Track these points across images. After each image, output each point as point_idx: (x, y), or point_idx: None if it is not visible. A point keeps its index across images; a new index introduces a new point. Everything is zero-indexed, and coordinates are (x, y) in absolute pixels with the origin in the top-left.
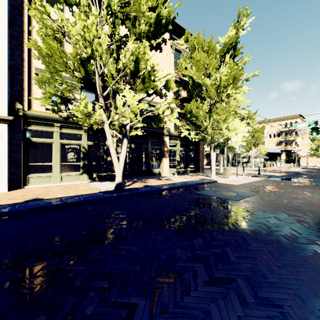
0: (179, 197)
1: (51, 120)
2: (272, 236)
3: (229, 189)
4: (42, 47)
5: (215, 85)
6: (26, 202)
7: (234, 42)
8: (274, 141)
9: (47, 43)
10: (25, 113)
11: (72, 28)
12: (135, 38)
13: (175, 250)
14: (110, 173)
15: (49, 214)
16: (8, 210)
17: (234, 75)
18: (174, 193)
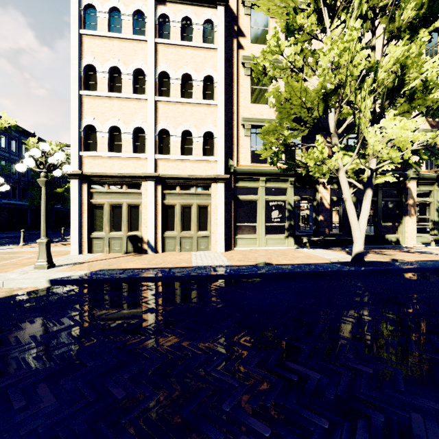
0: None
1: (257, 174)
2: None
3: None
4: (282, 92)
5: None
6: (259, 265)
7: None
8: None
9: (290, 86)
10: (235, 169)
11: (322, 58)
12: (391, 37)
13: None
14: (326, 238)
15: (299, 282)
16: (258, 272)
17: None
18: None
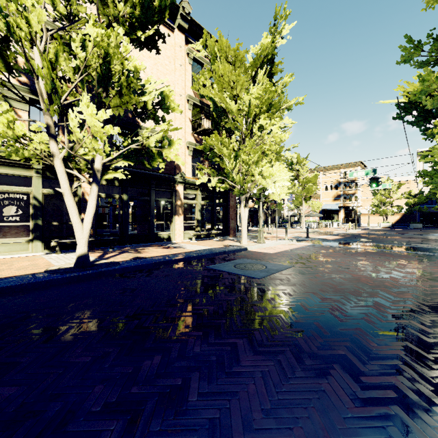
0: (177, 275)
1: None
2: (283, 340)
3: (258, 260)
4: None
5: (244, 112)
6: None
7: (270, 53)
8: (331, 195)
9: None
10: None
11: None
12: (109, 23)
13: (91, 390)
14: None
15: None
16: None
17: (270, 101)
18: (173, 269)
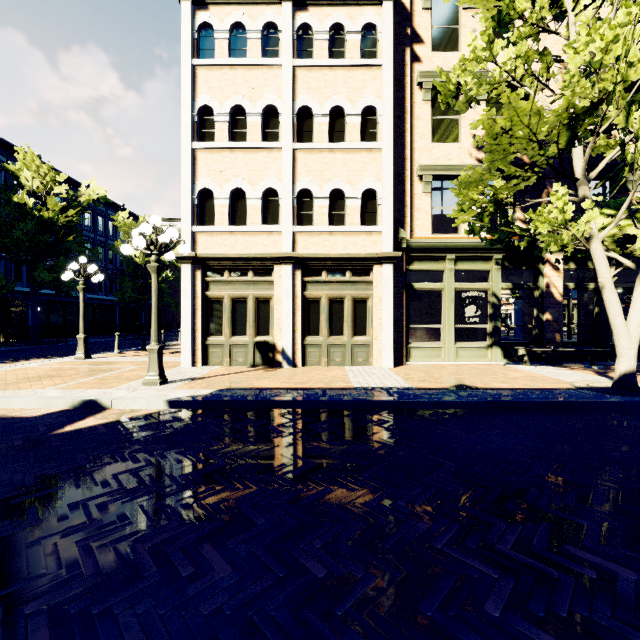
0: None
1: (443, 250)
2: None
3: None
4: (498, 119)
5: None
6: (456, 389)
7: None
8: None
9: (513, 108)
10: (408, 243)
11: (572, 58)
12: None
13: None
14: (558, 349)
15: (532, 417)
16: (460, 399)
17: None
18: None
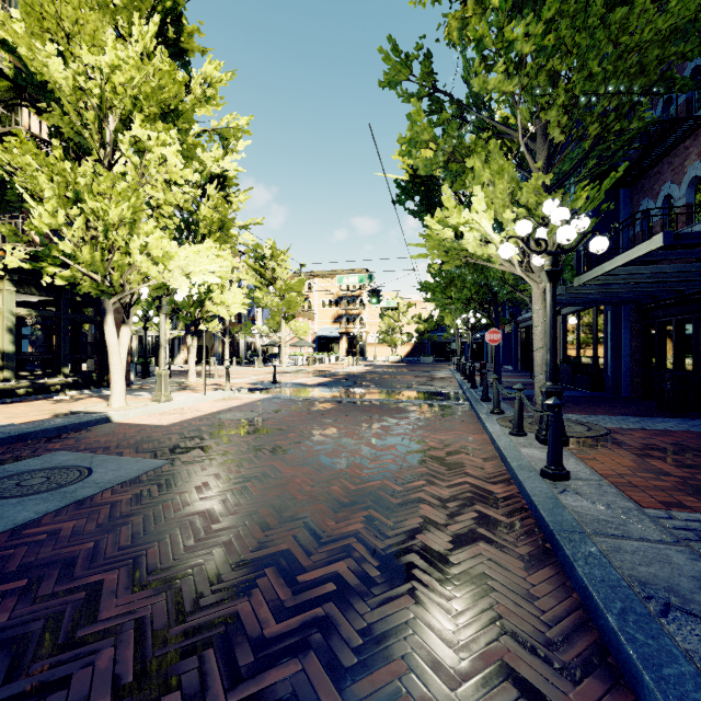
0: None
1: None
2: None
3: (99, 451)
4: None
5: (97, 99)
6: None
7: None
8: (330, 315)
9: None
10: None
11: None
12: None
13: None
14: None
15: None
16: None
17: (175, 101)
18: None
